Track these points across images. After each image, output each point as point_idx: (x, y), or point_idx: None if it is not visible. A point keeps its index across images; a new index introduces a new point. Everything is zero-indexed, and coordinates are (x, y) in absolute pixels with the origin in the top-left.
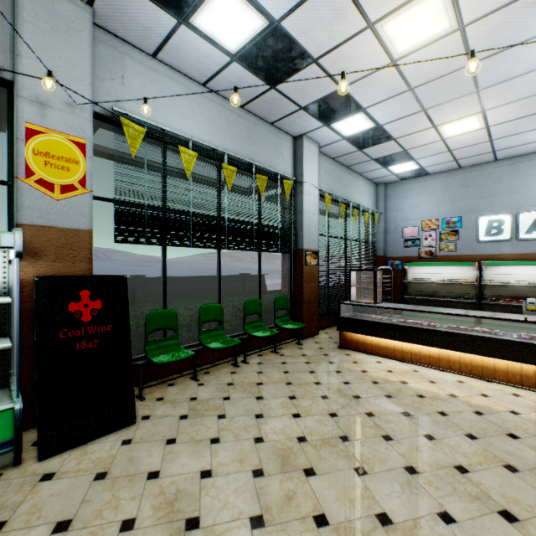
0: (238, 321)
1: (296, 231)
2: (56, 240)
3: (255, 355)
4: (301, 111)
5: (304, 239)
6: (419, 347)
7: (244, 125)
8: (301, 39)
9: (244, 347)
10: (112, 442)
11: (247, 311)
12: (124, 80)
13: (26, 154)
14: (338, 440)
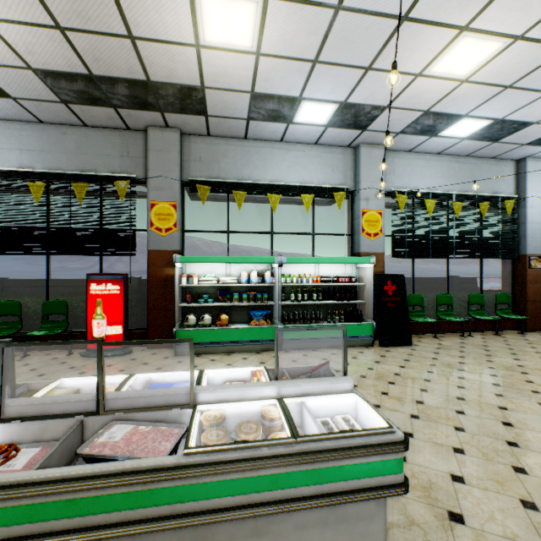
0: (461, 309)
1: (518, 240)
2: None
3: (478, 334)
4: (522, 146)
5: (527, 246)
6: None
7: (467, 168)
8: (521, 119)
9: (469, 326)
10: (406, 348)
11: (470, 302)
12: (394, 172)
13: (362, 223)
14: None
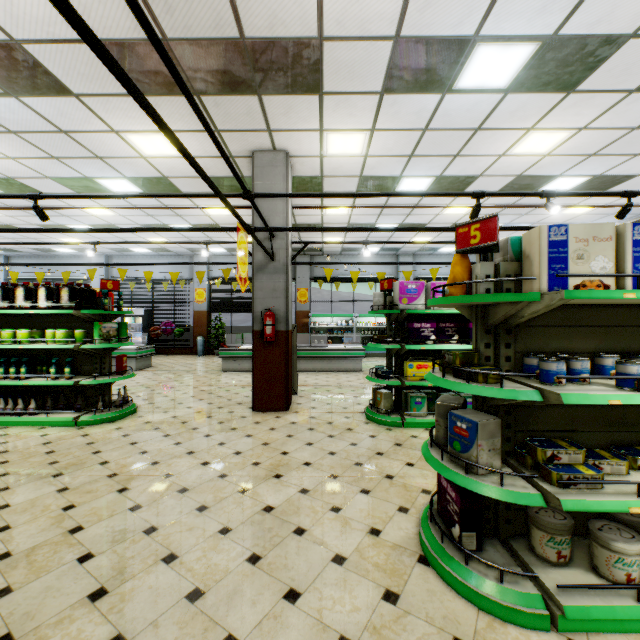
0: None
1: None
2: None
3: None
4: None
5: None
6: None
7: None
8: None
9: None
10: None
11: None
12: (420, 266)
13: None
14: None
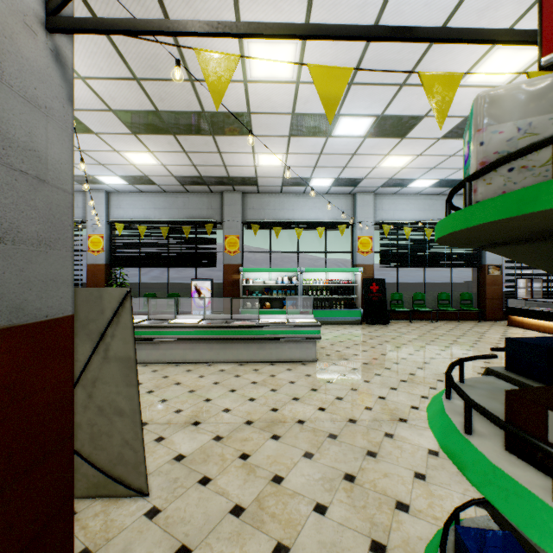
0: (436, 304)
1: (480, 253)
2: (364, 268)
3: (445, 321)
4: None
5: (486, 259)
6: (552, 324)
7: (439, 203)
8: (457, 178)
9: (436, 315)
10: (382, 326)
11: (439, 298)
12: (382, 209)
13: (358, 245)
14: (458, 335)
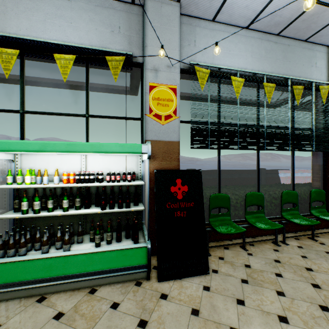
0: (272, 206)
1: None
2: (162, 148)
3: (291, 238)
4: None
5: None
6: None
7: (279, 48)
8: None
9: (283, 230)
10: (196, 284)
11: (284, 200)
12: (195, 43)
13: (149, 101)
14: None
